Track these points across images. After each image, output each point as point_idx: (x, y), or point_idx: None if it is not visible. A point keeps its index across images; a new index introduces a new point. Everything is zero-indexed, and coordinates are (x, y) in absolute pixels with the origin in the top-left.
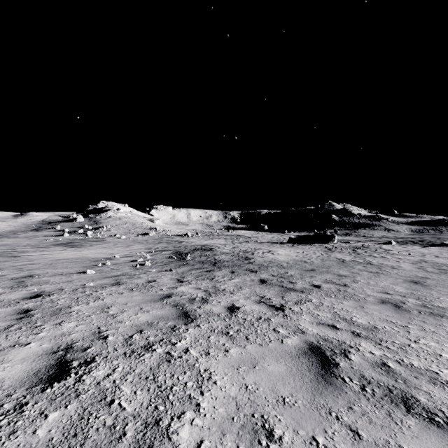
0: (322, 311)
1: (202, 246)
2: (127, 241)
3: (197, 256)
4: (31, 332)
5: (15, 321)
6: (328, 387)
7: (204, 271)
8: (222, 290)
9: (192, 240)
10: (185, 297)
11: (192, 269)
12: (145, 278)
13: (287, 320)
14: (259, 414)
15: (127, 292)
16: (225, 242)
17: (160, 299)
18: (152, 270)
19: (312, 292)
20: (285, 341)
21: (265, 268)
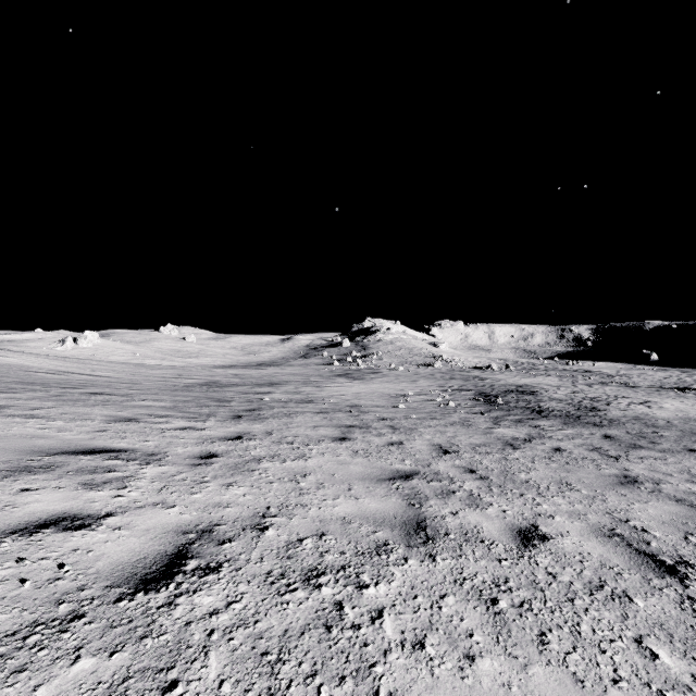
0: (670, 466)
1: (518, 387)
2: (408, 375)
3: (512, 401)
4: (410, 436)
5: (393, 430)
6: (622, 486)
7: (525, 419)
8: (548, 437)
9: (499, 376)
10: (506, 436)
11: (508, 414)
12: (457, 417)
13: (615, 463)
14: (565, 481)
15: (450, 426)
16: (558, 382)
17: (483, 434)
18: (461, 411)
19: (676, 454)
20: (603, 470)
21: (620, 424)
